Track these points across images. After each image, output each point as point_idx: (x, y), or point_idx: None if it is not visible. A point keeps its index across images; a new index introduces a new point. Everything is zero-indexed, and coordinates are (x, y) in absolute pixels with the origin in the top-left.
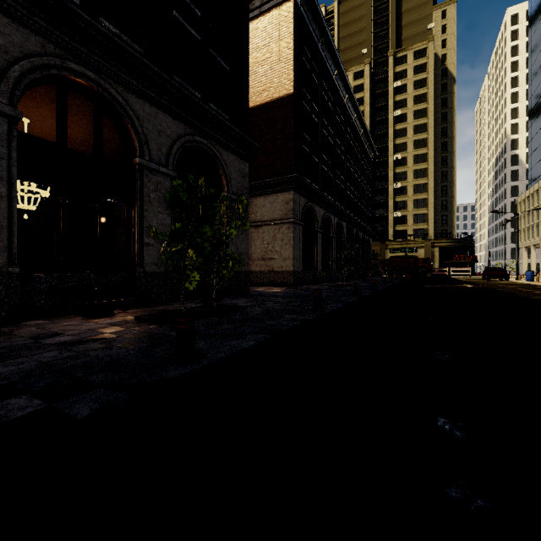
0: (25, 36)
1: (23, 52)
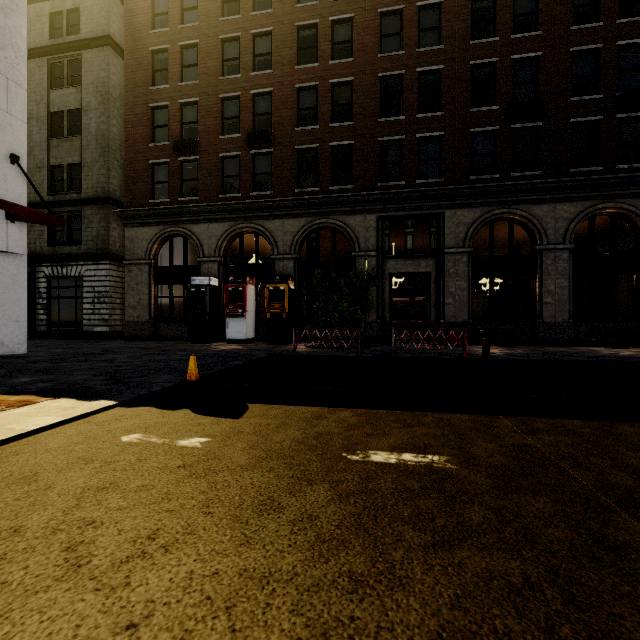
0: (575, 206)
1: (574, 215)
